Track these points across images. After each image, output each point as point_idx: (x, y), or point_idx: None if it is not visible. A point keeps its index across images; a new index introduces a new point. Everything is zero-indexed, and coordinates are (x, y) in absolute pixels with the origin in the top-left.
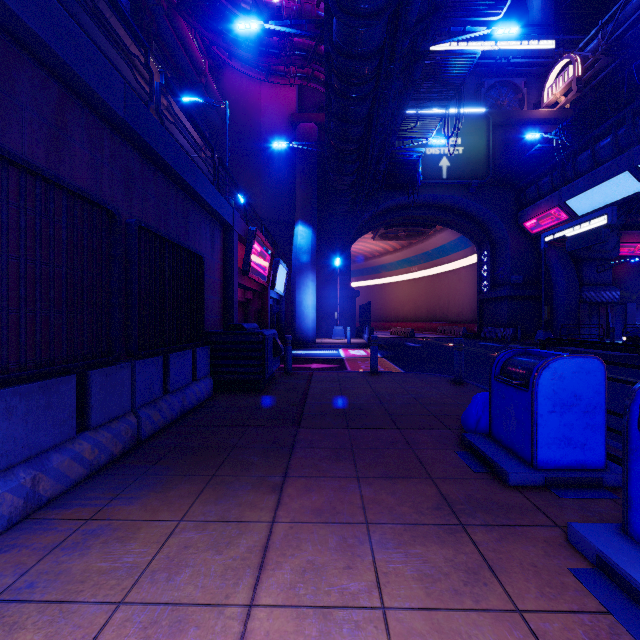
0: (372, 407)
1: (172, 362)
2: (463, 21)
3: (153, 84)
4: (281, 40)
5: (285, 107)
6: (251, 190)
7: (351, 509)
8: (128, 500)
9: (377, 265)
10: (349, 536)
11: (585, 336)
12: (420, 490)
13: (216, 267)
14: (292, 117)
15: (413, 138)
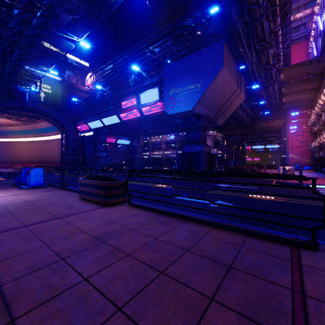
0: None
1: None
2: (56, 30)
3: None
4: None
5: None
6: None
7: None
8: None
9: (5, 130)
10: None
11: (96, 167)
12: None
13: None
14: None
15: (22, 85)
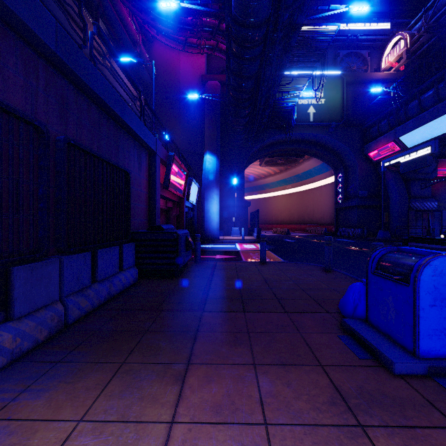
0: (263, 292)
1: (100, 256)
2: (324, 10)
3: (86, 31)
4: (194, 19)
5: (197, 70)
6: (173, 129)
7: (249, 404)
8: (36, 393)
9: (263, 184)
10: (248, 443)
11: (412, 234)
12: (313, 380)
13: (142, 182)
14: (202, 77)
15: (289, 91)
